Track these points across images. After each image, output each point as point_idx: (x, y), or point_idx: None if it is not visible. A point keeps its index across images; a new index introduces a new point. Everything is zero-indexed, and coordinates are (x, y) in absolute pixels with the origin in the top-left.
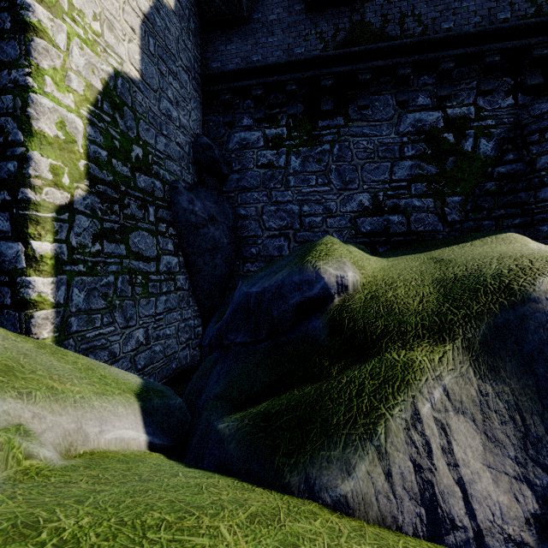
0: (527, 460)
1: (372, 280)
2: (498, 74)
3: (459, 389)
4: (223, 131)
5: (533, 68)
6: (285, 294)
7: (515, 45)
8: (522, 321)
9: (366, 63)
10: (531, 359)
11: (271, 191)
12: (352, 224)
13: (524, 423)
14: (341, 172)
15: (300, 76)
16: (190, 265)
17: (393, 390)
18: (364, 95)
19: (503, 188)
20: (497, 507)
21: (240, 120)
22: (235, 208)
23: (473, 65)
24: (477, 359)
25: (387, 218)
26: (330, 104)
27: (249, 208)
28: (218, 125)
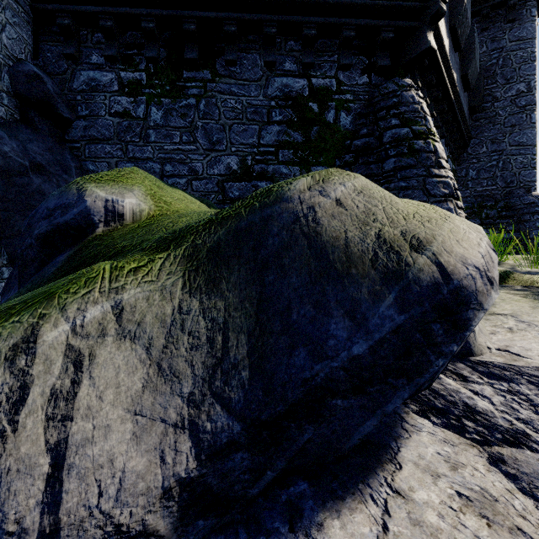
0: (206, 396)
1: (169, 213)
2: (356, 52)
3: (147, 306)
4: (65, 66)
5: (383, 51)
6: (33, 225)
7: (367, 24)
8: (267, 223)
9: (231, 13)
10: (264, 266)
11: (128, 145)
12: (220, 189)
13: (225, 345)
14: (208, 131)
15: (158, 13)
16: (1, 224)
17: (18, 310)
18: (231, 49)
19: (359, 161)
20: (117, 479)
21: (88, 55)
22: (82, 162)
23: (335, 39)
24: (197, 269)
25: (255, 184)
26: (194, 53)
27: (100, 163)
28: (59, 57)
